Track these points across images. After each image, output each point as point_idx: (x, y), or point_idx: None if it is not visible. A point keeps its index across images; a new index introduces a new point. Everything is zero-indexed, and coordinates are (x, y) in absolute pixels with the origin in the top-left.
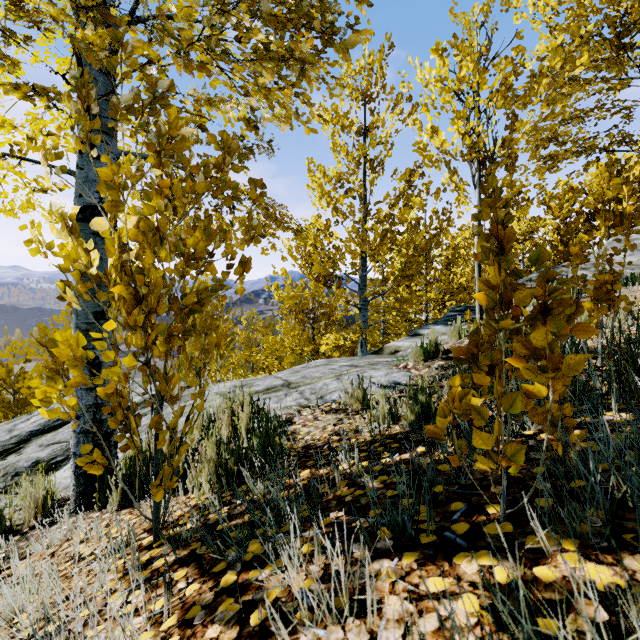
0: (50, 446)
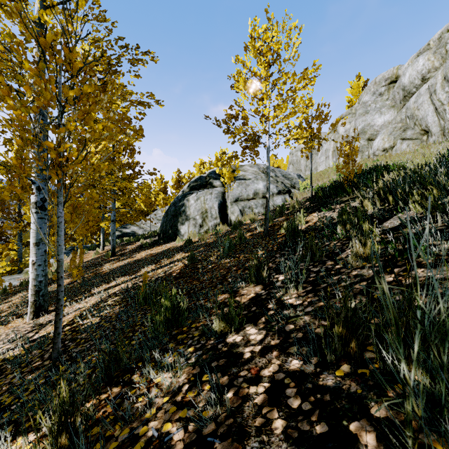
0: None
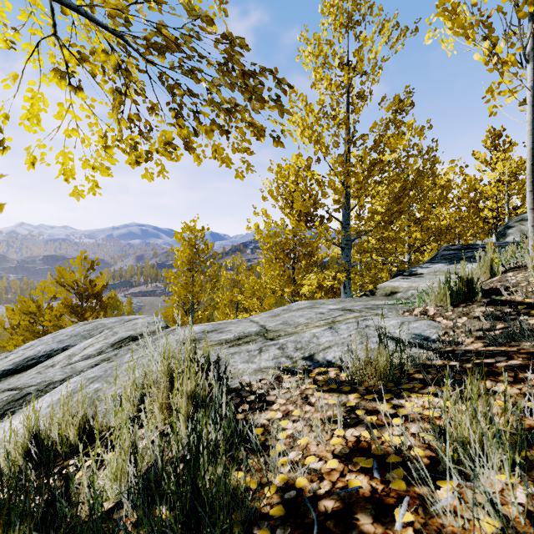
0: (2, 393)
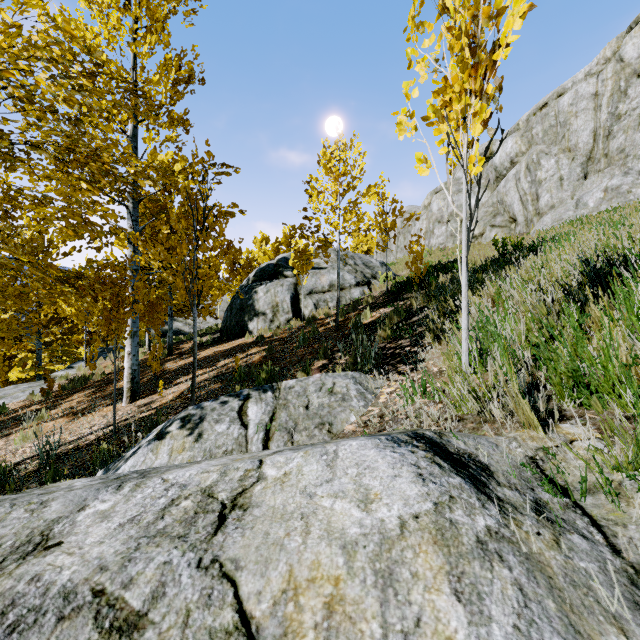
0: None
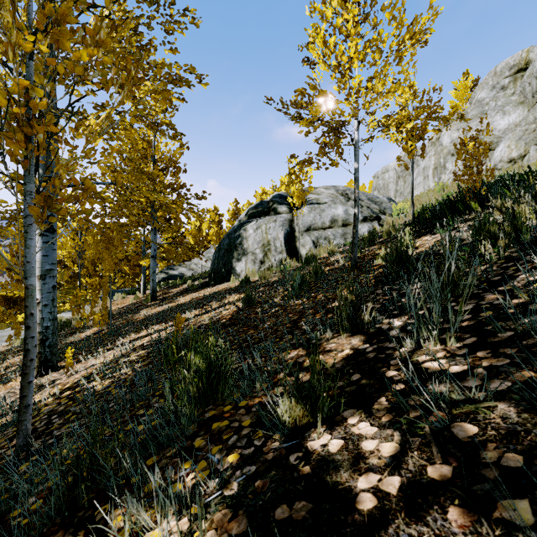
0: None
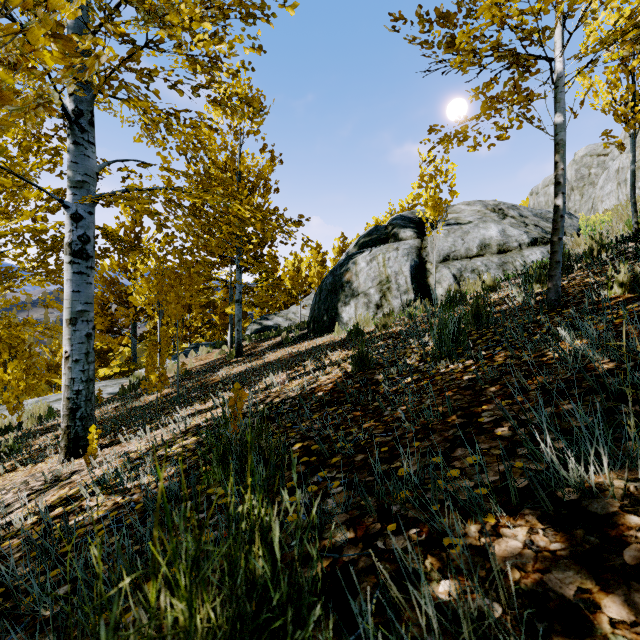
0: None
